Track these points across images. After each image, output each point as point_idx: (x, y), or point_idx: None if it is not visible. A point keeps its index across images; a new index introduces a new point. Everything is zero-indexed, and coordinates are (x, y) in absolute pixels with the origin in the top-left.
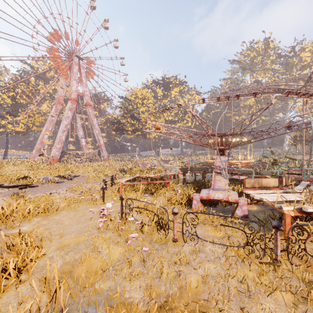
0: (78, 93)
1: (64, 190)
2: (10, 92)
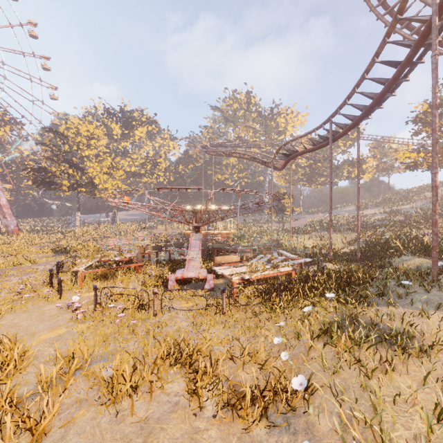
0: None
1: None
2: None
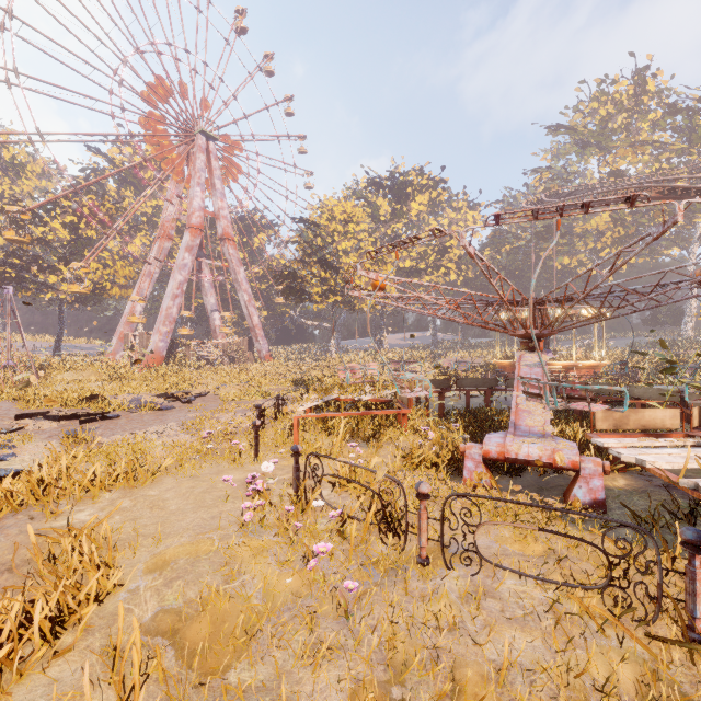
0: (207, 213)
1: (172, 426)
2: (67, 216)
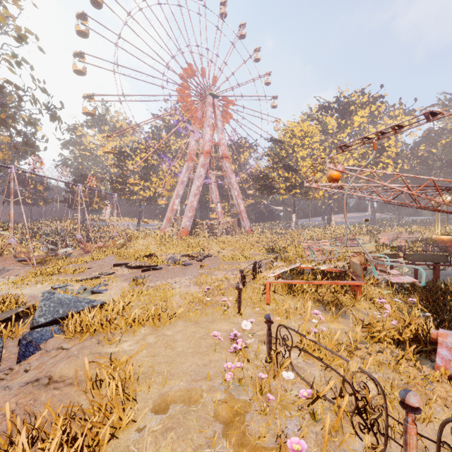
0: (213, 142)
1: (188, 279)
2: (142, 153)
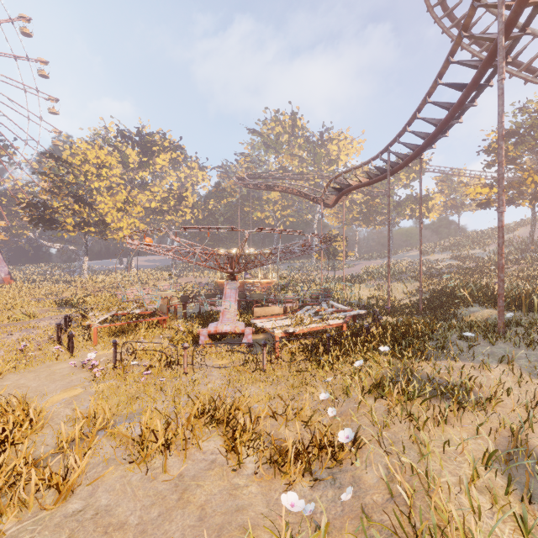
0: None
1: None
2: None
